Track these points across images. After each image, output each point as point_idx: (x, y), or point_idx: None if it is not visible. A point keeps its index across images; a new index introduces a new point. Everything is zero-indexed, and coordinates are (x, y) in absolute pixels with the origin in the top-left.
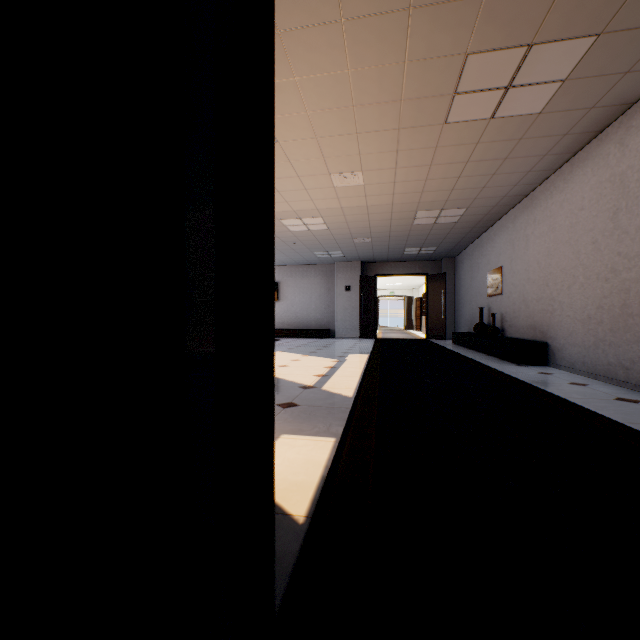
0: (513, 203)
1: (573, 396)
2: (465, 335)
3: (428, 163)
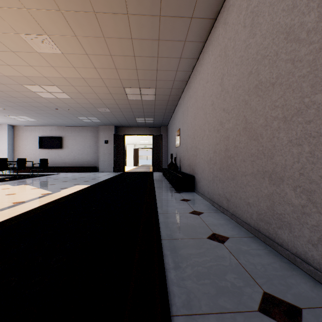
0: (182, 87)
1: (176, 235)
2: (165, 170)
3: (101, 34)
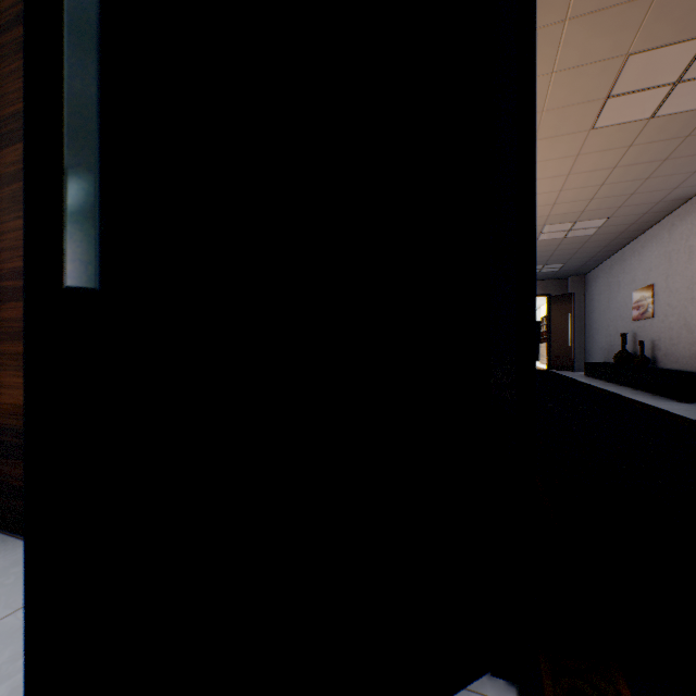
0: (670, 209)
1: None
2: (602, 366)
3: (565, 173)
